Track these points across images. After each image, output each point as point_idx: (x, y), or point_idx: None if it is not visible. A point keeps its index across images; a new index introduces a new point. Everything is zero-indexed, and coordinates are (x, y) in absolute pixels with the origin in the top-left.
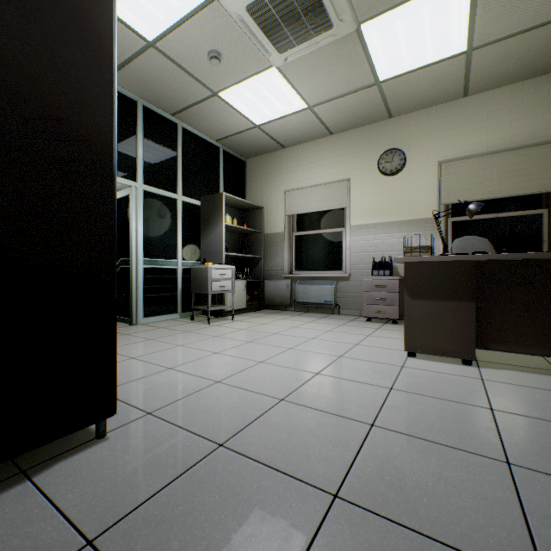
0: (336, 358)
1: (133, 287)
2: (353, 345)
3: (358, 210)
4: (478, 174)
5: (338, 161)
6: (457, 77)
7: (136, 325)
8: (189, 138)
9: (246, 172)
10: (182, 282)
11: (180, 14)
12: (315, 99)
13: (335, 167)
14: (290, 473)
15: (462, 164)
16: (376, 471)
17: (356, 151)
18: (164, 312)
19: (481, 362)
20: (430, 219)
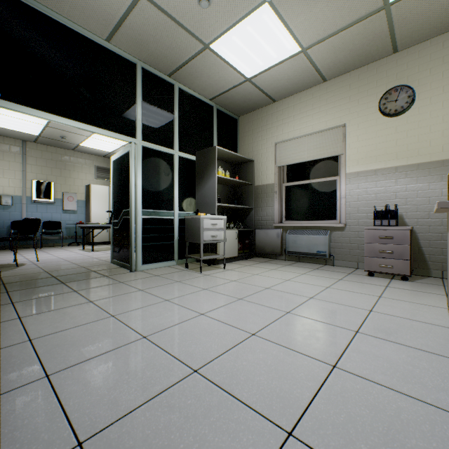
0: (352, 335)
1: (132, 236)
2: (366, 312)
3: (355, 156)
4: None
5: (332, 107)
6: None
7: (135, 272)
8: (185, 97)
9: (238, 129)
10: (179, 232)
11: None
12: (310, 39)
13: (328, 114)
14: None
15: None
16: None
17: (353, 95)
18: (162, 260)
19: None
20: (447, 160)
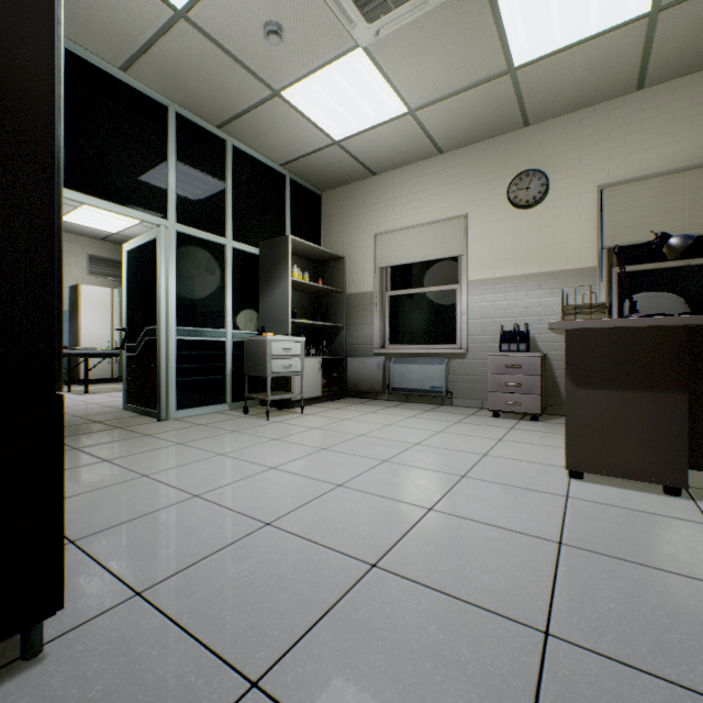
0: (456, 480)
1: (161, 367)
2: (480, 456)
3: (479, 259)
4: (659, 202)
5: (450, 190)
6: (631, 58)
7: (166, 421)
8: (243, 160)
9: (322, 210)
10: (233, 361)
11: None
12: (419, 98)
13: (445, 199)
14: None
15: (635, 187)
16: None
17: (476, 176)
18: (207, 402)
19: (694, 490)
20: (585, 269)
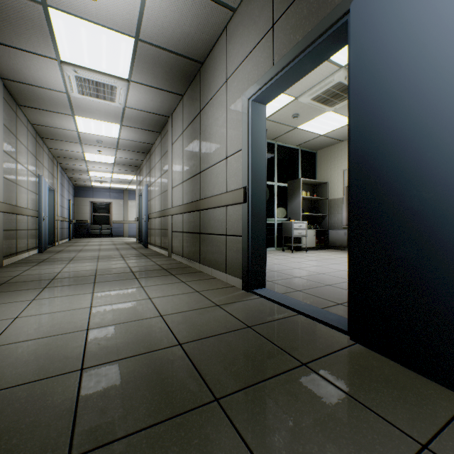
0: None
1: None
2: None
3: None
4: None
5: None
6: None
7: None
8: (280, 149)
9: (316, 159)
10: (277, 231)
11: (279, 107)
12: None
13: None
14: (317, 282)
15: None
16: (344, 285)
17: None
18: (268, 246)
19: None
20: None
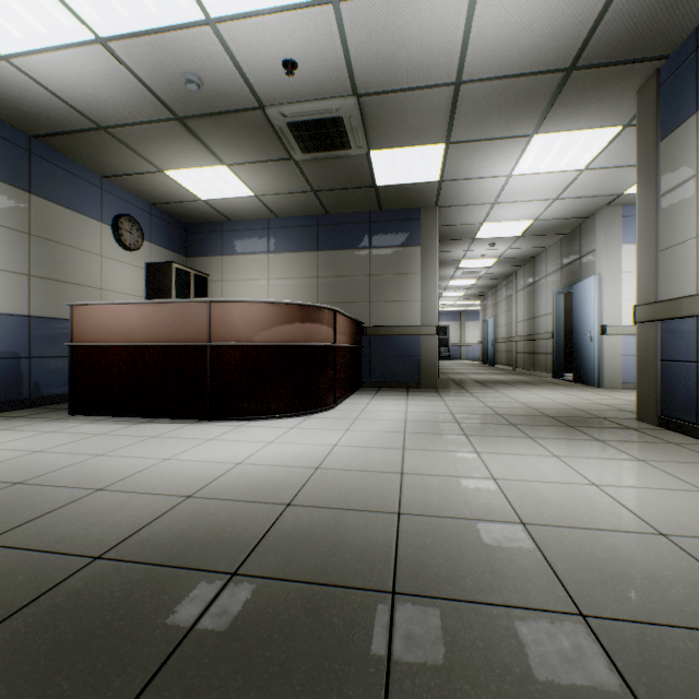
0: None
1: None
2: None
3: None
4: None
5: None
6: None
7: None
8: None
9: None
10: None
11: None
12: None
13: None
14: None
15: None
16: None
17: None
18: None
19: None
20: None
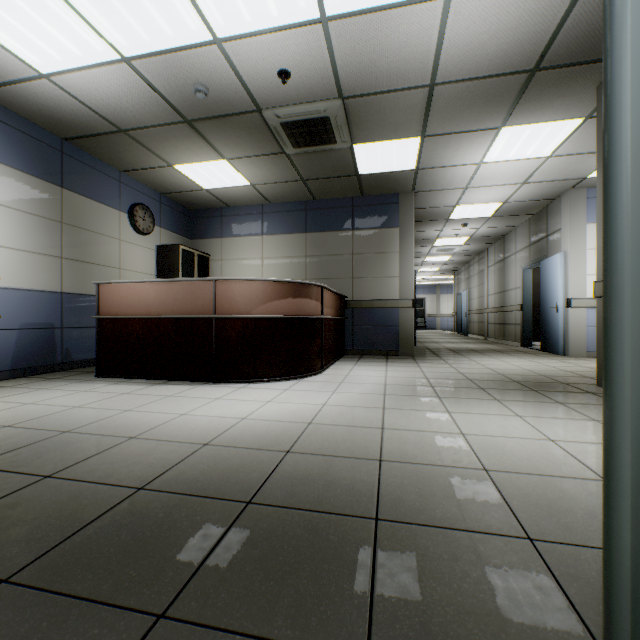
0: None
1: None
2: None
3: None
4: None
5: None
6: None
7: None
8: None
9: None
10: None
11: None
12: None
13: None
14: None
15: None
16: None
17: None
18: None
19: None
20: None
